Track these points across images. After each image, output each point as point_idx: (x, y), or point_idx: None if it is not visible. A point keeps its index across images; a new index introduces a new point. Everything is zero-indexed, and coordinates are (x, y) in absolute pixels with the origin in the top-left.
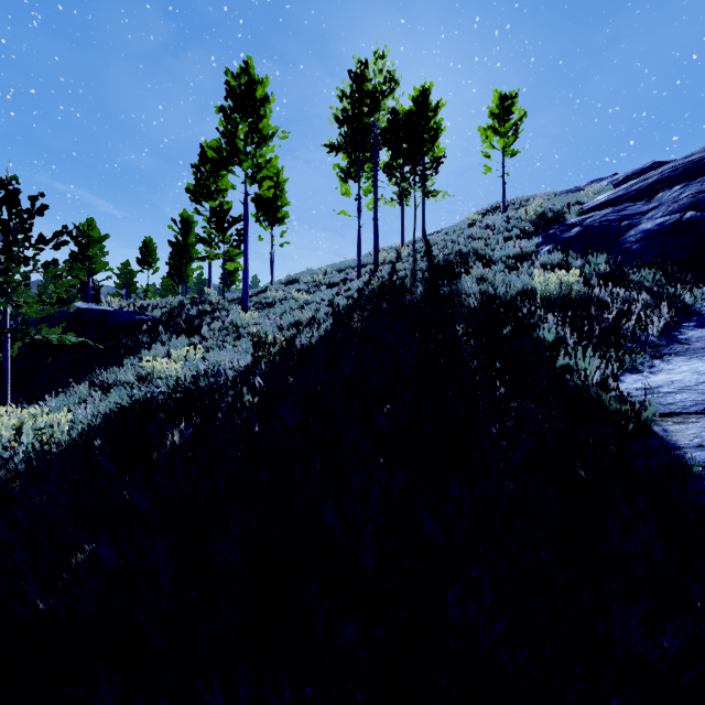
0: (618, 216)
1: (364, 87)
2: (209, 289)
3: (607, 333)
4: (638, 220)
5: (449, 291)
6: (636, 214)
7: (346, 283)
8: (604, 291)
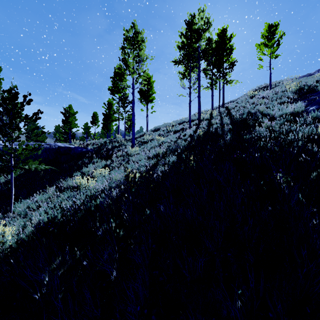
0: None
1: (192, 28)
2: (118, 134)
3: None
4: None
5: (250, 138)
6: None
7: (183, 131)
8: None
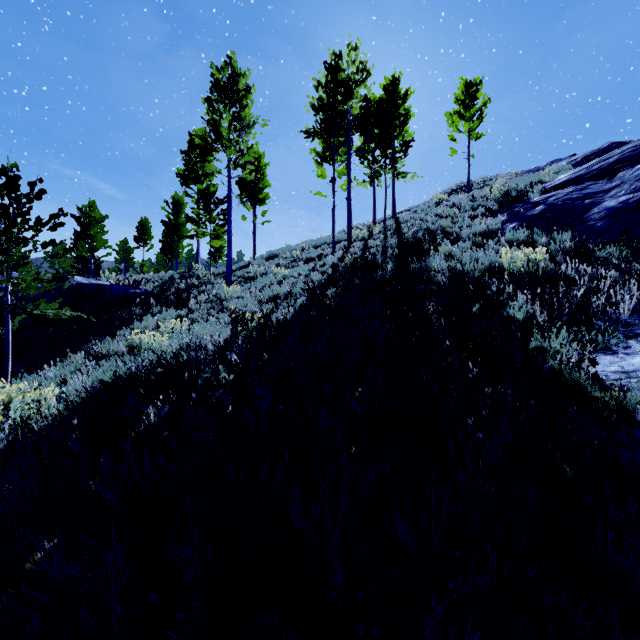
0: (581, 194)
1: (338, 77)
2: (197, 264)
3: (576, 310)
4: (601, 198)
5: (419, 267)
6: (598, 192)
7: (321, 259)
8: (570, 268)
